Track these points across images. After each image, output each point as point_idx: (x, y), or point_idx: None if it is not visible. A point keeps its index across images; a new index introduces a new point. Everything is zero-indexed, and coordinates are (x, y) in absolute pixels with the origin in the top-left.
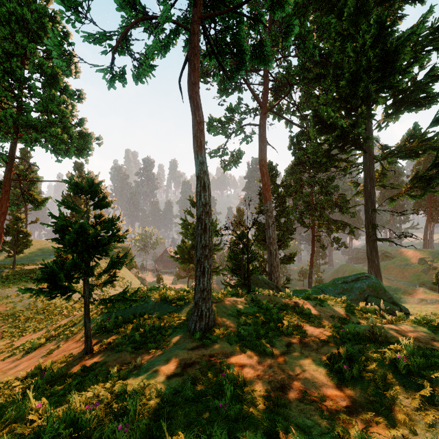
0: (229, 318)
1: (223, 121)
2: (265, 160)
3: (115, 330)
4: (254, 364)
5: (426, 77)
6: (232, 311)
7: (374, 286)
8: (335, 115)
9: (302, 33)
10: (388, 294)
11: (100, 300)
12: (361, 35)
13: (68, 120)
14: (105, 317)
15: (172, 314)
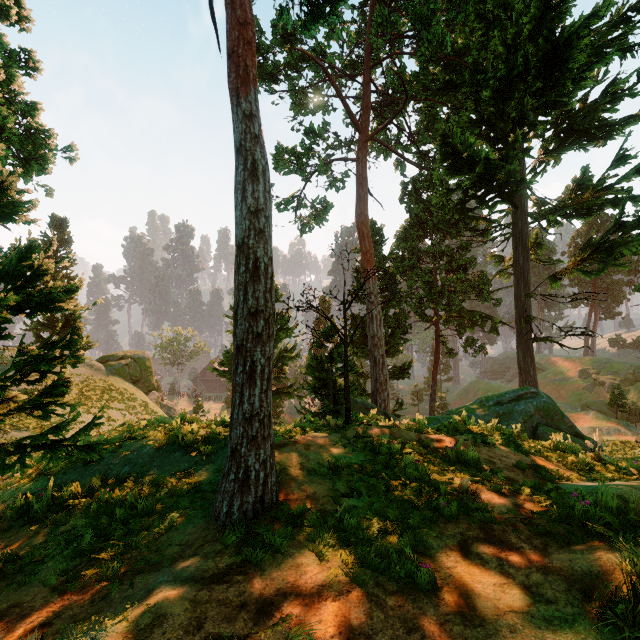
0: (312, 480)
1: (300, 152)
2: (366, 214)
3: (48, 517)
4: (394, 633)
5: (602, 97)
6: (318, 462)
7: (546, 408)
8: (476, 142)
9: (424, 12)
10: (568, 421)
11: None
12: (515, 20)
13: None
14: (40, 486)
15: (187, 474)
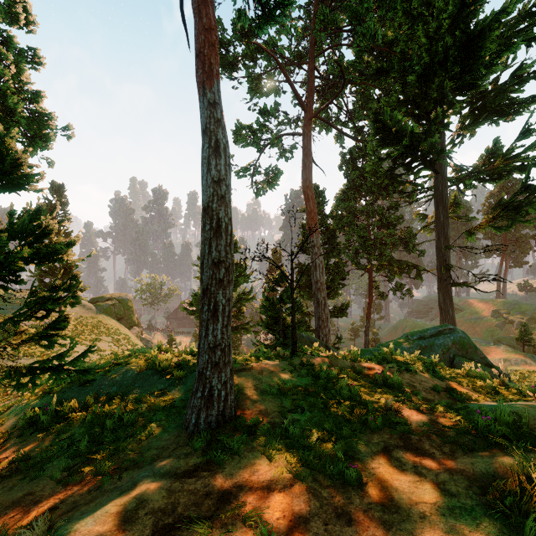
0: (264, 398)
1: (255, 128)
2: (311, 180)
3: (53, 426)
4: (327, 517)
5: (511, 80)
6: (269, 384)
7: (461, 342)
8: (403, 119)
9: (359, 11)
10: (480, 353)
11: (8, 372)
12: (436, 15)
13: (6, 84)
14: (45, 402)
15: (163, 393)
